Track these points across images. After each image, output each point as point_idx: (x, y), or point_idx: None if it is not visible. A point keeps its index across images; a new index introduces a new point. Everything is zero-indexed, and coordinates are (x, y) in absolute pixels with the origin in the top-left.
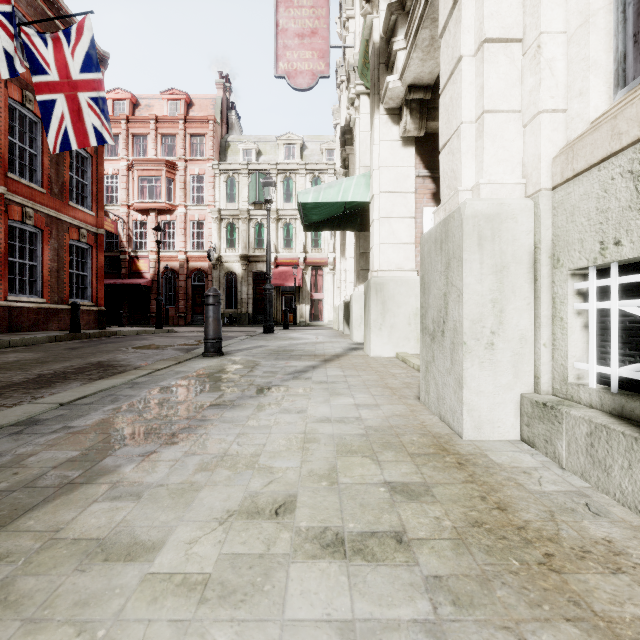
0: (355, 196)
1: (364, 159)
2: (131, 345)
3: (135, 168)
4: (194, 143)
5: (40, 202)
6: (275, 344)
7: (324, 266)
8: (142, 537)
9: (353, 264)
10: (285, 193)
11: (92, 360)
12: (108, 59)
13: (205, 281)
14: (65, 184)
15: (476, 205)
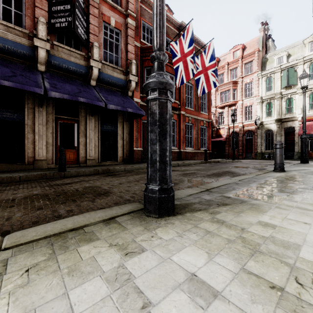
0: None
1: None
2: (231, 166)
3: (218, 89)
4: (246, 67)
5: (192, 114)
6: None
7: None
8: (307, 208)
9: None
10: (310, 74)
11: (223, 170)
12: None
13: (253, 136)
14: (199, 105)
15: None
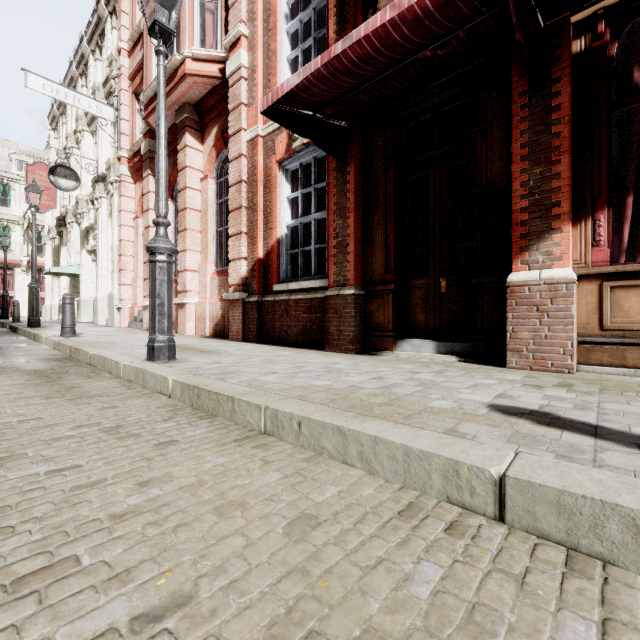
0: (74, 272)
1: (75, 248)
2: None
3: None
4: None
5: None
6: None
7: (15, 267)
8: None
9: (66, 285)
10: None
11: None
12: None
13: None
14: None
15: (100, 297)
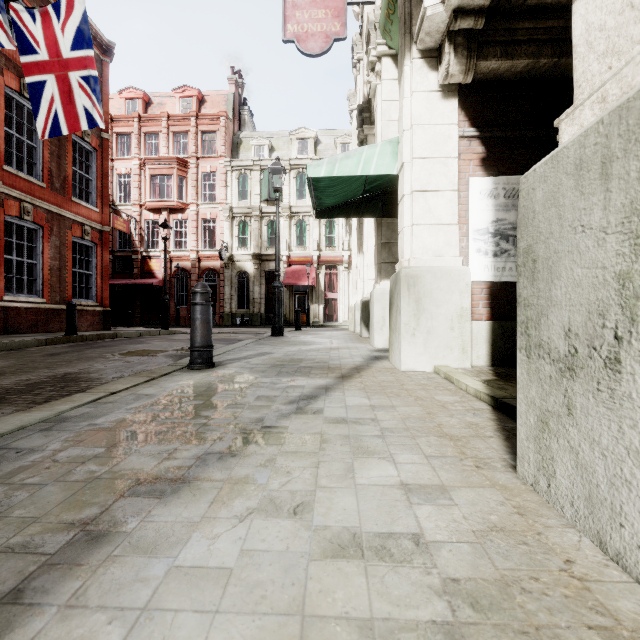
0: (379, 168)
1: (387, 132)
2: (121, 350)
3: (147, 167)
4: (206, 140)
5: (40, 197)
6: (282, 351)
7: (338, 264)
8: None
9: (372, 258)
10: (298, 189)
11: (59, 371)
12: (113, 49)
13: (217, 281)
14: (67, 179)
15: None
